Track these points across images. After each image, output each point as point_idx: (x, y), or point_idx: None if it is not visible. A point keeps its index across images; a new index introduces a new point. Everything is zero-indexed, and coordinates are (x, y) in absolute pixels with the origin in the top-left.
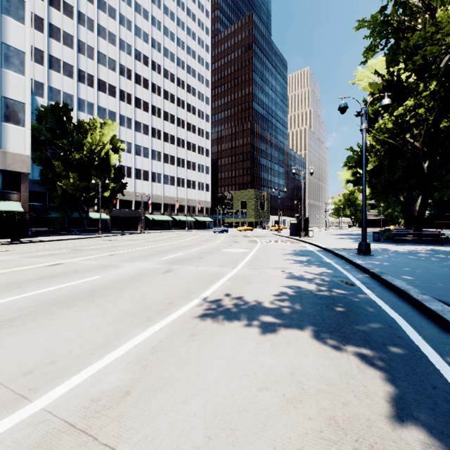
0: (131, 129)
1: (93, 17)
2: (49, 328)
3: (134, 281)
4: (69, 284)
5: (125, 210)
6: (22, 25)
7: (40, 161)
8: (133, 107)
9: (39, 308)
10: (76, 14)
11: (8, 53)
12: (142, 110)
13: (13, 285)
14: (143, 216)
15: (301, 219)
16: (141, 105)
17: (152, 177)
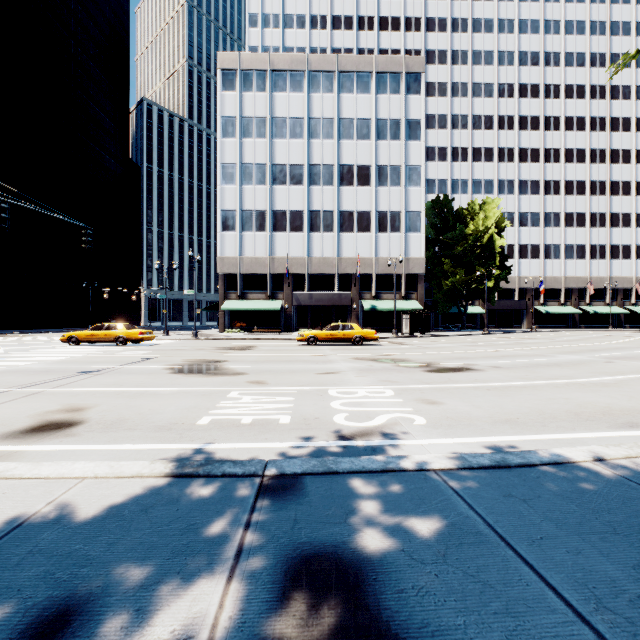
0: (513, 194)
1: (466, 80)
2: (552, 370)
3: (581, 363)
4: (530, 360)
5: (505, 301)
6: (418, 143)
7: (428, 260)
8: (515, 164)
9: (532, 365)
10: (449, 89)
11: (409, 173)
12: (528, 163)
13: (494, 357)
14: (530, 309)
15: None
16: (527, 156)
17: (544, 252)
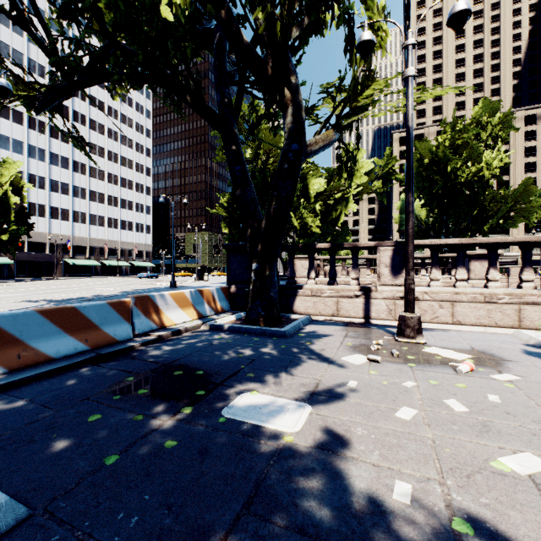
0: (45, 162)
1: None
2: None
3: None
4: None
5: (36, 254)
6: None
7: None
8: (47, 137)
9: None
10: None
11: None
12: (60, 141)
13: None
14: (61, 261)
15: (196, 265)
16: (59, 135)
17: (73, 217)
